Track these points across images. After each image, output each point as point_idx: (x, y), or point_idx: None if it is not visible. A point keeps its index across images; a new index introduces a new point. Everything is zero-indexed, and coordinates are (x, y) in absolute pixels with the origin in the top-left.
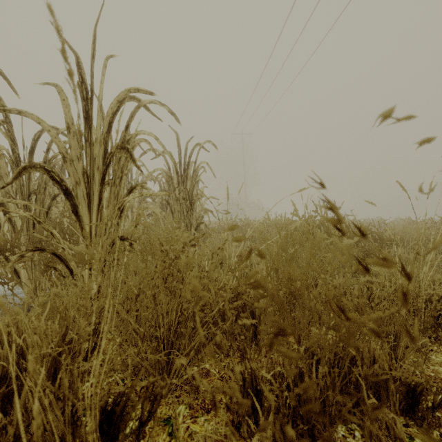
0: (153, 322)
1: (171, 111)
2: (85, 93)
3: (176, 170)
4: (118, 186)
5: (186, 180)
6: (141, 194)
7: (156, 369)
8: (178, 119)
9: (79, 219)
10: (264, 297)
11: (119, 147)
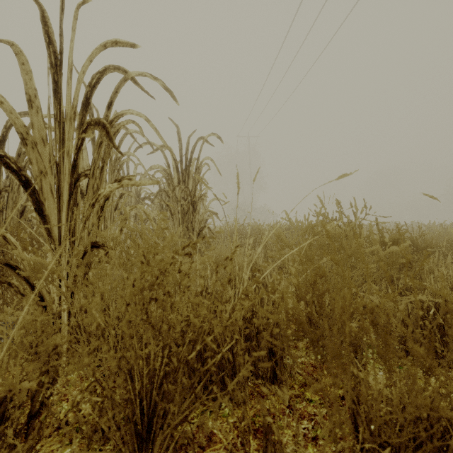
0: (121, 381)
1: (166, 87)
2: (53, 58)
3: (176, 168)
4: (98, 179)
5: (187, 179)
6: (121, 184)
7: (128, 451)
8: (175, 97)
9: (44, 220)
10: (299, 339)
11: (93, 122)
